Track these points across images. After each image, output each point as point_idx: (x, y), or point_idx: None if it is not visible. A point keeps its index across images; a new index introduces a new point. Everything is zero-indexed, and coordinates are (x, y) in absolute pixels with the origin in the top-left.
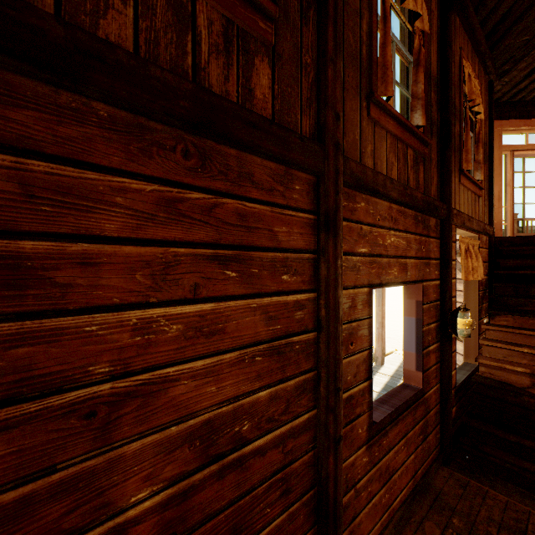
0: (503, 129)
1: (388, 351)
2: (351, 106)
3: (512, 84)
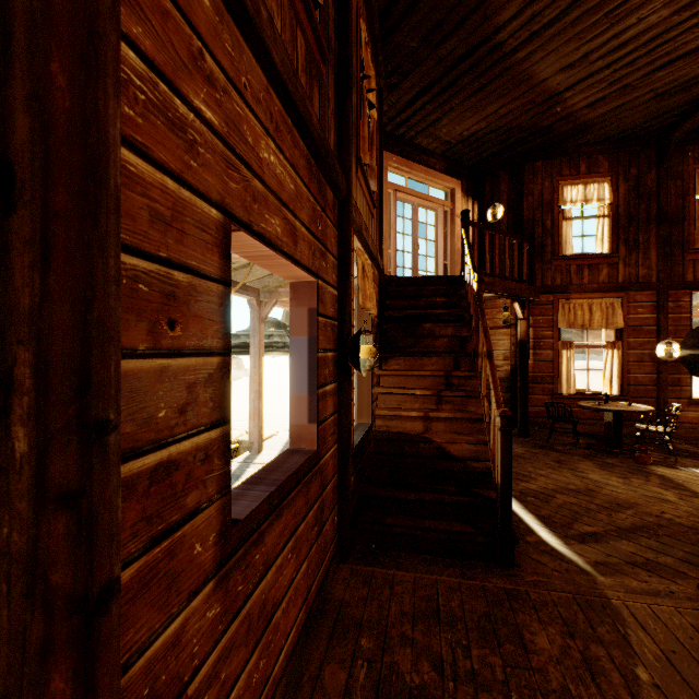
0: (388, 164)
1: (267, 435)
2: None
3: (398, 109)
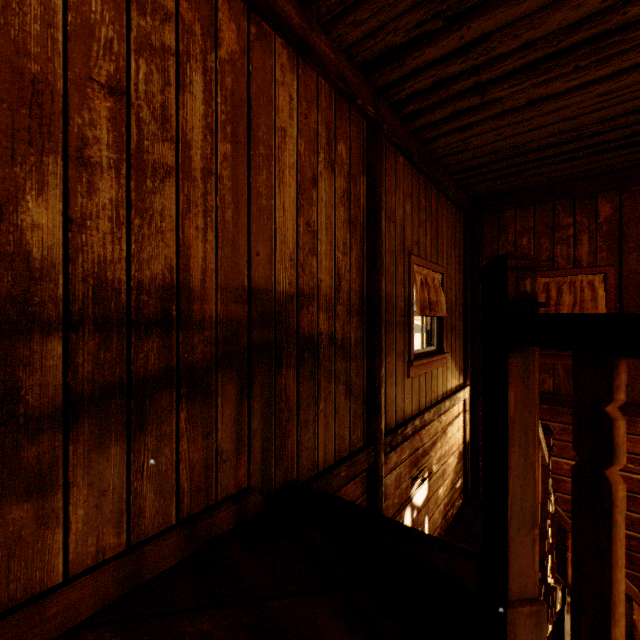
0: None
1: None
2: None
3: None
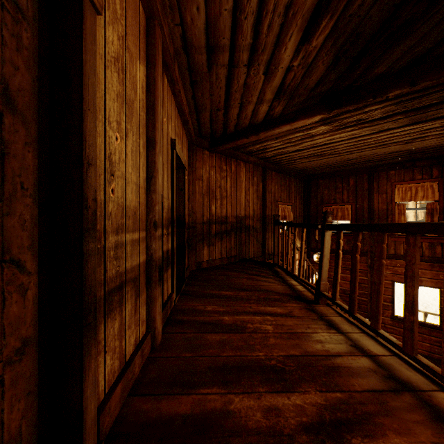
0: None
1: None
2: None
3: None
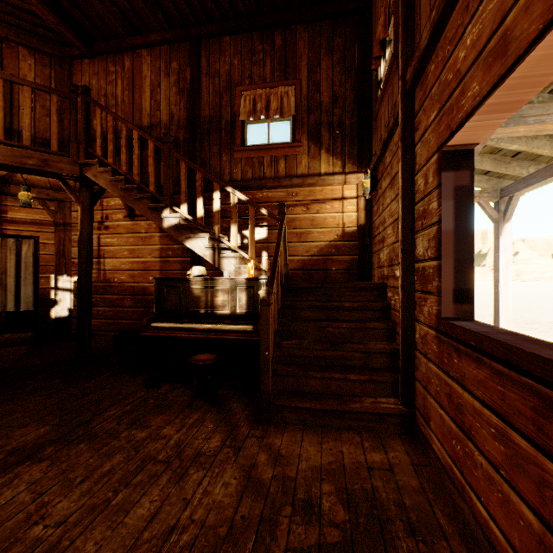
0: None
1: None
2: None
3: None
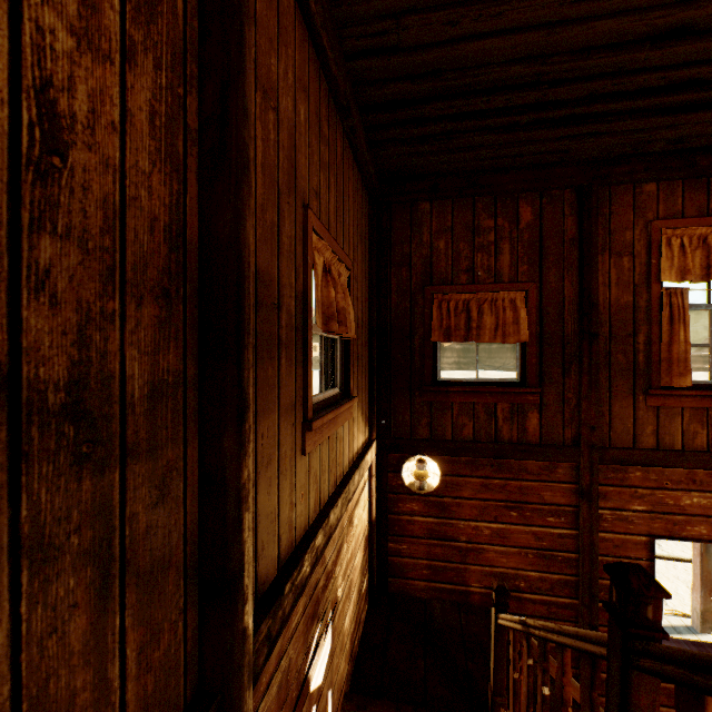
0: None
1: None
2: (620, 405)
3: None
